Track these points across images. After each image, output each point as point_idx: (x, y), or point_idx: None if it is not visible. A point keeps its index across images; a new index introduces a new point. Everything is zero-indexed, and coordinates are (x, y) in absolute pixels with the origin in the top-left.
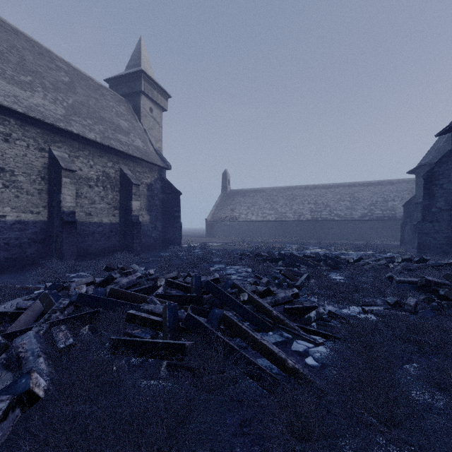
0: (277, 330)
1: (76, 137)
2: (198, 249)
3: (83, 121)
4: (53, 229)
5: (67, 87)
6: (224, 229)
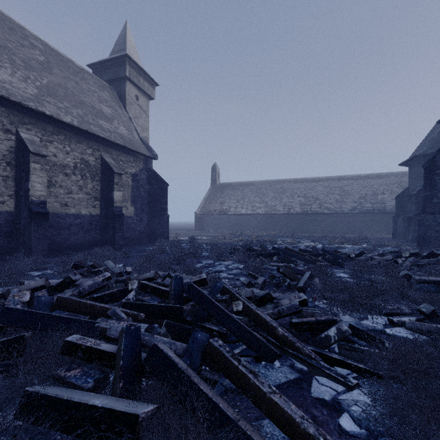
0: (285, 358)
1: (50, 119)
2: (186, 243)
3: (59, 103)
4: (20, 221)
5: (42, 66)
6: (213, 223)
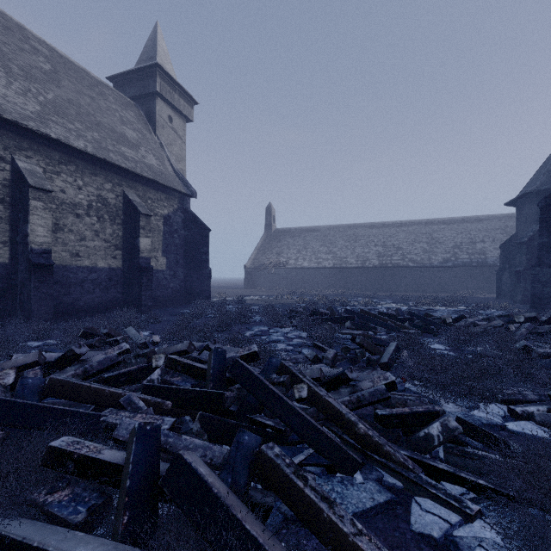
0: (369, 468)
1: (56, 144)
2: (233, 304)
3: (69, 123)
4: (17, 276)
5: (47, 77)
6: (268, 279)
